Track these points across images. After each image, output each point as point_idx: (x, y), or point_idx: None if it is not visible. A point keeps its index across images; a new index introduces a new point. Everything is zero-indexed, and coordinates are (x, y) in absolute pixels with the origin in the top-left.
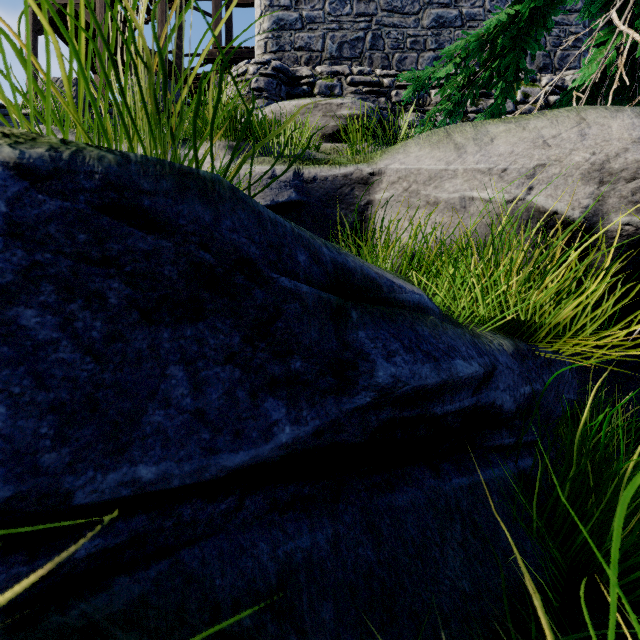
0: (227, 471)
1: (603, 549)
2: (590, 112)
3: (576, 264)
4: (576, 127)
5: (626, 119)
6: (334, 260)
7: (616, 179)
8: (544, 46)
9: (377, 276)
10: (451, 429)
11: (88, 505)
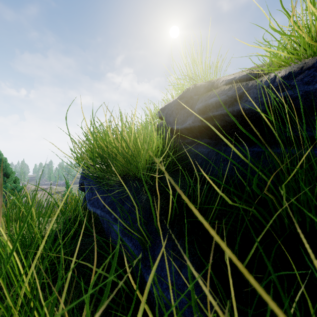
0: (183, 127)
1: (297, 194)
2: None
3: None
4: None
5: None
6: (212, 85)
7: None
8: None
9: (220, 82)
10: (234, 122)
11: (176, 130)
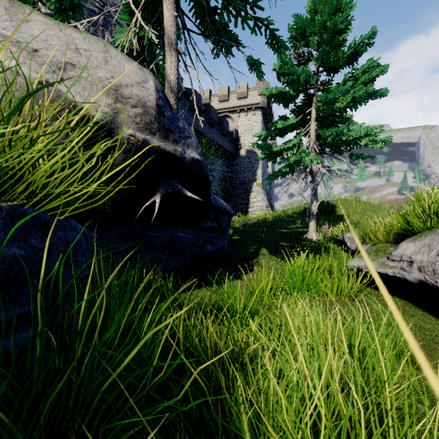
0: None
1: (75, 400)
2: (113, 49)
3: (103, 158)
4: (103, 53)
5: (134, 67)
6: None
7: (126, 102)
8: (111, 32)
9: None
10: None
11: None
